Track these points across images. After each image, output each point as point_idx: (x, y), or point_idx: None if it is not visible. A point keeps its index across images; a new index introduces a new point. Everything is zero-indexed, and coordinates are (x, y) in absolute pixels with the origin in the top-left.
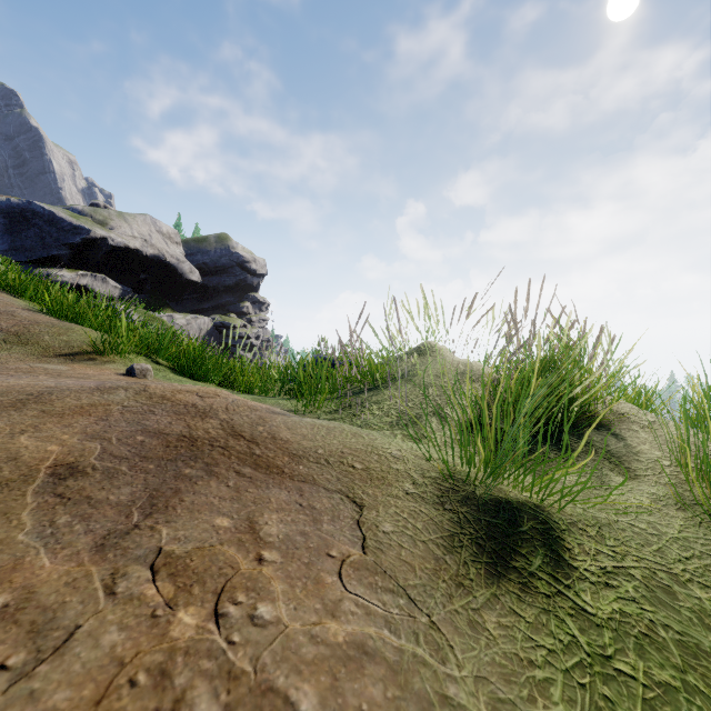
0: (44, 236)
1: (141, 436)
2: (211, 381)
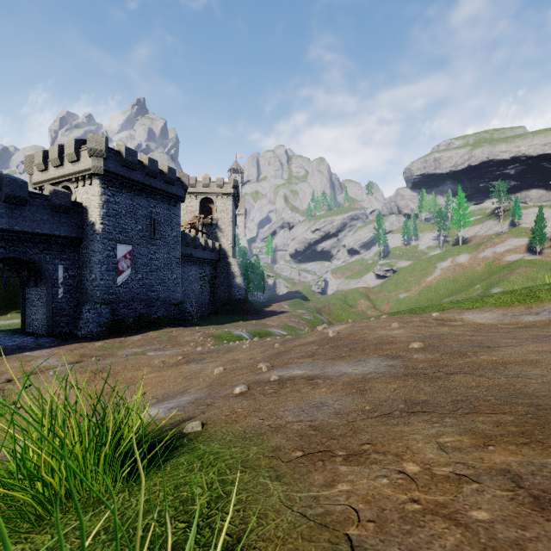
0: None
1: None
2: None
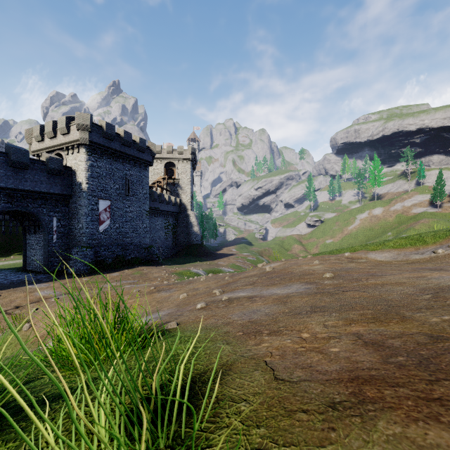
0: None
1: None
2: None
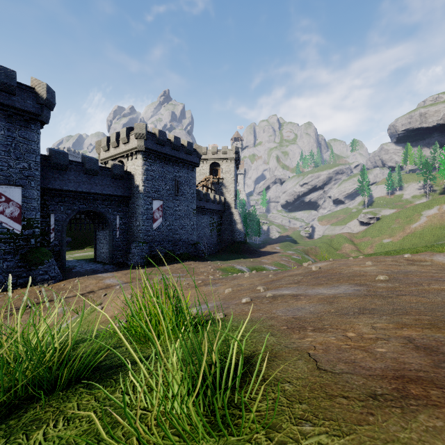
0: None
1: None
2: None
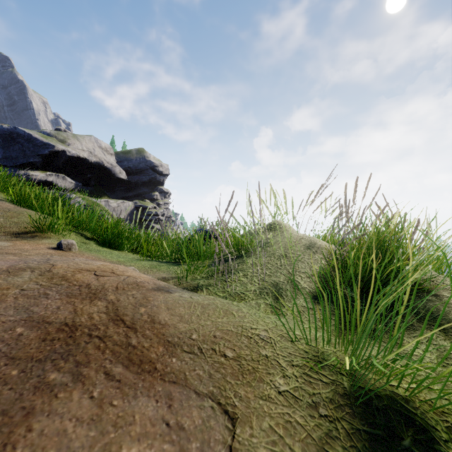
0: (25, 149)
1: (22, 327)
2: (124, 249)
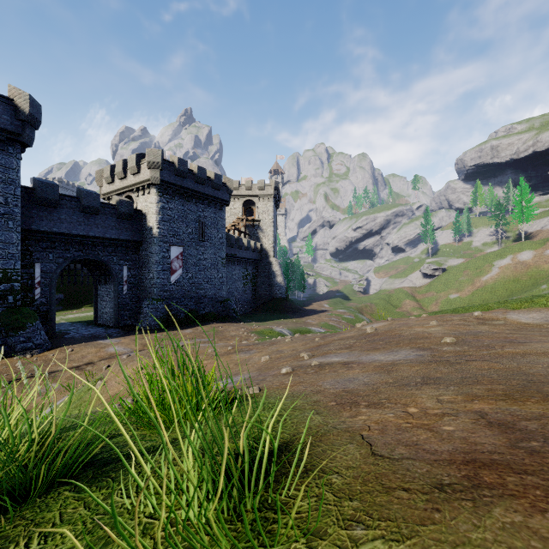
0: None
1: None
2: None
